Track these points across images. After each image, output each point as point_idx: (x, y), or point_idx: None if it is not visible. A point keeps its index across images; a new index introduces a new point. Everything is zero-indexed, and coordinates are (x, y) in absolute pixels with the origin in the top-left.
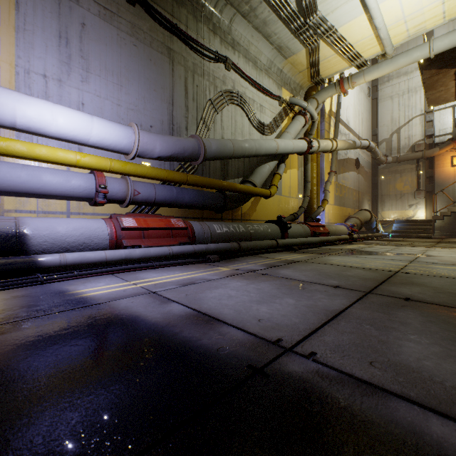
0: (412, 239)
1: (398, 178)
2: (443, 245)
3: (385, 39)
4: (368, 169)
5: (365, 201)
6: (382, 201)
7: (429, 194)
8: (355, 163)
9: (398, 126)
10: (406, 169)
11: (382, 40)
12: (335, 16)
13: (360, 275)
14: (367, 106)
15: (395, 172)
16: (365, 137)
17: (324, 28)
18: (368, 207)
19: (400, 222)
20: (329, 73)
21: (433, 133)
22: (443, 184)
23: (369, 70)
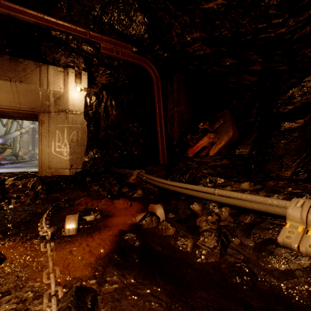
0: None
1: None
2: None
3: None
4: (31, 132)
5: (30, 145)
6: (37, 146)
7: None
8: (27, 131)
9: None
10: None
11: None
12: None
13: None
14: None
15: None
16: None
17: None
18: (31, 148)
19: None
20: None
21: None
22: None
23: None
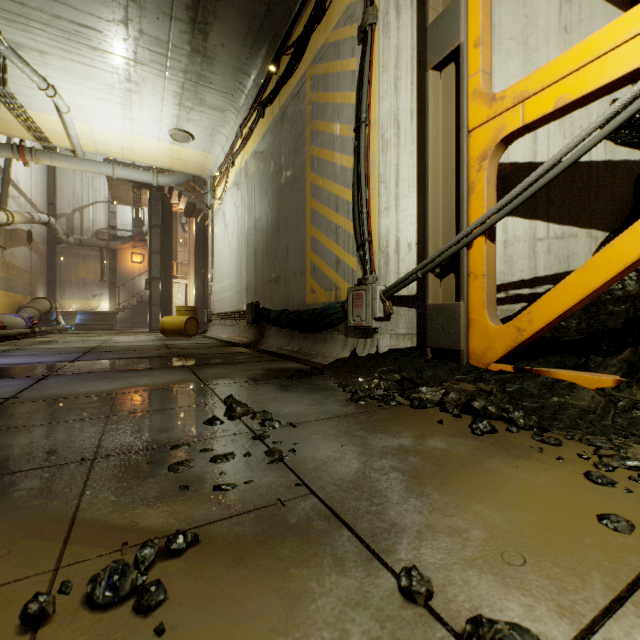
0: (99, 331)
1: (82, 264)
2: (124, 334)
3: (78, 146)
4: (44, 245)
5: (41, 285)
6: (62, 288)
7: (114, 286)
8: (28, 236)
9: (82, 204)
10: (91, 255)
11: (75, 145)
12: (28, 101)
13: (76, 349)
14: (43, 165)
15: (79, 256)
16: (40, 203)
17: (11, 101)
18: (44, 294)
19: (85, 314)
20: (6, 132)
21: (117, 226)
22: (126, 277)
23: (59, 157)
